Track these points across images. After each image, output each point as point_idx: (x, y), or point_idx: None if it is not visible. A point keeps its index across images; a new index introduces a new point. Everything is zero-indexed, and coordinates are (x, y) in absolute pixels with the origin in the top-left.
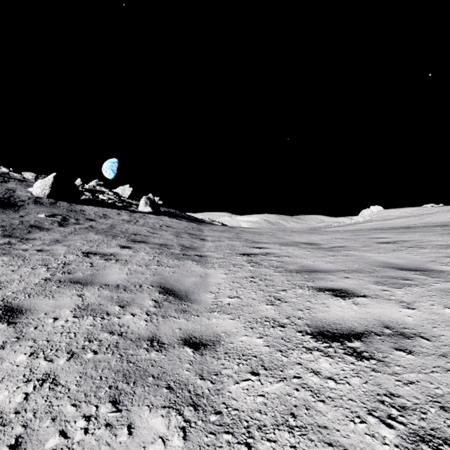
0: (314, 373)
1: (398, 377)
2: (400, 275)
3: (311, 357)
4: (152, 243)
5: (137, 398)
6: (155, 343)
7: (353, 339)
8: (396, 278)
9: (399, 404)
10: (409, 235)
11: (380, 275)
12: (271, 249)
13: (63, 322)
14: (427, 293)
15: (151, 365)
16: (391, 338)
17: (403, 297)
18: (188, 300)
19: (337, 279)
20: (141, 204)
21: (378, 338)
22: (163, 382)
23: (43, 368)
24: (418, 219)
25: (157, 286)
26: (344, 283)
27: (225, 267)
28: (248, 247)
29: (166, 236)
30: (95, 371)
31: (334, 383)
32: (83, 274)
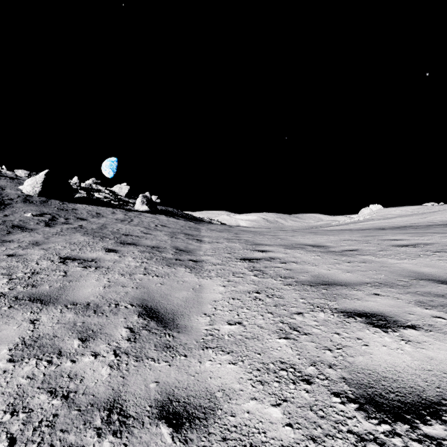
0: None
1: None
2: (445, 292)
3: None
4: (143, 245)
5: None
6: (115, 415)
7: (428, 418)
8: (442, 296)
9: None
10: (428, 236)
11: (418, 291)
12: (275, 253)
13: None
14: None
15: None
16: None
17: None
18: (175, 327)
19: (365, 297)
20: (138, 202)
21: None
22: None
23: None
24: (420, 217)
25: (138, 305)
26: (376, 303)
27: (223, 276)
28: (249, 250)
29: (160, 237)
30: None
31: None
32: (50, 287)
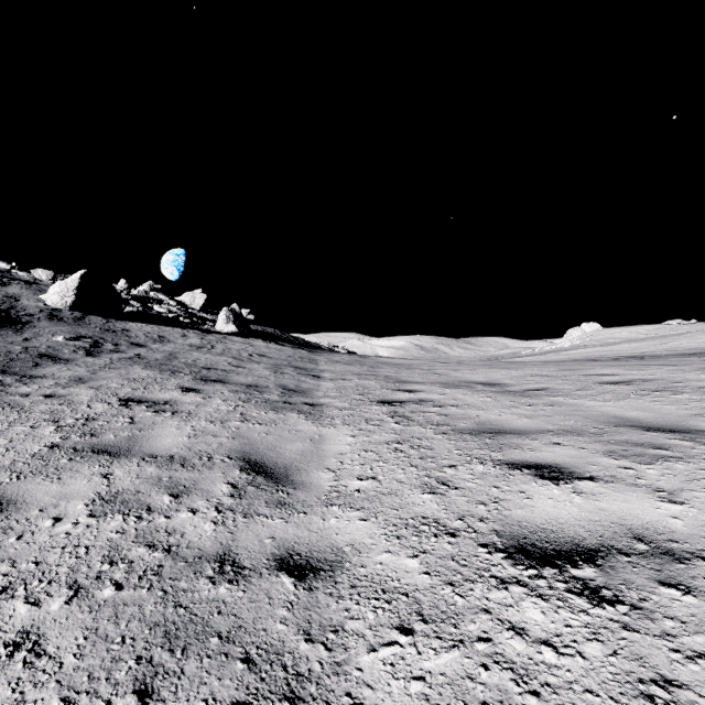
0: (515, 630)
1: (673, 644)
2: (647, 441)
3: (508, 598)
4: (235, 383)
5: (186, 683)
6: (228, 567)
7: (580, 563)
8: (642, 444)
9: (685, 704)
10: (651, 370)
11: (612, 439)
12: (428, 394)
13: (70, 526)
14: (700, 474)
15: (217, 613)
16: (649, 561)
17: (659, 480)
18: (290, 484)
19: (540, 446)
20: (220, 320)
21: (626, 560)
22: (237, 649)
23: (20, 620)
24: (658, 343)
25: (238, 458)
26: (553, 453)
27: (352, 424)
28: (390, 389)
29: (259, 372)
30: (113, 625)
31: (554, 654)
32: (115, 437)
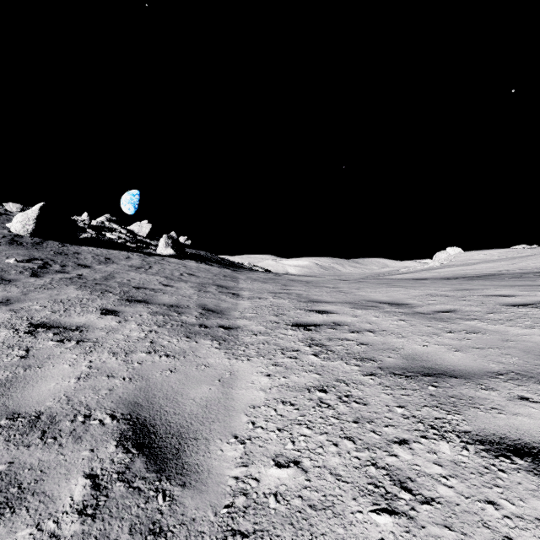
0: None
1: None
2: None
3: None
4: (158, 304)
5: None
6: None
7: None
8: None
9: None
10: None
11: None
12: (341, 316)
13: None
14: None
15: None
16: None
17: None
18: (178, 473)
19: (507, 404)
20: (161, 244)
21: None
22: None
23: None
24: (510, 263)
25: (124, 416)
26: (534, 419)
27: (267, 356)
28: (303, 310)
29: (184, 290)
30: None
31: None
32: None
